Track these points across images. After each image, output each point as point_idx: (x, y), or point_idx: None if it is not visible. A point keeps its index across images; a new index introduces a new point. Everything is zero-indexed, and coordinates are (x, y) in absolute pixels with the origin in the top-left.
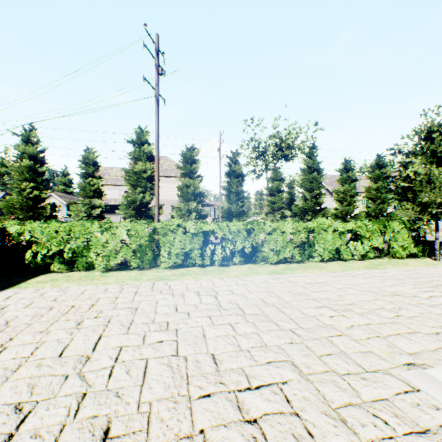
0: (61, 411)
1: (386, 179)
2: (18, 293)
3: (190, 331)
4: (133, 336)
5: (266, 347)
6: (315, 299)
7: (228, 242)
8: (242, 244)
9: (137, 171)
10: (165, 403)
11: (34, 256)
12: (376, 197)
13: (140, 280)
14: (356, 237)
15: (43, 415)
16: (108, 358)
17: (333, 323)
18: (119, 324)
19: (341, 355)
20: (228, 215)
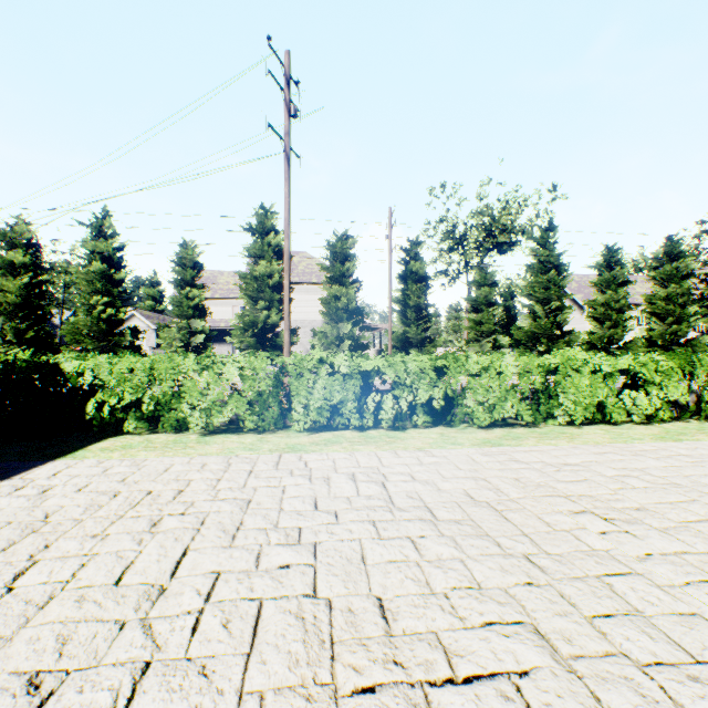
0: (102, 697)
1: (685, 279)
2: (72, 467)
3: (338, 548)
4: (240, 553)
5: (479, 591)
6: (566, 496)
7: (404, 388)
8: (429, 393)
9: (259, 276)
10: (288, 699)
11: (101, 408)
12: (666, 312)
13: (258, 450)
14: (635, 382)
15: (72, 703)
16: (195, 594)
17: (608, 547)
18: (218, 528)
19: (635, 618)
20: (404, 345)
